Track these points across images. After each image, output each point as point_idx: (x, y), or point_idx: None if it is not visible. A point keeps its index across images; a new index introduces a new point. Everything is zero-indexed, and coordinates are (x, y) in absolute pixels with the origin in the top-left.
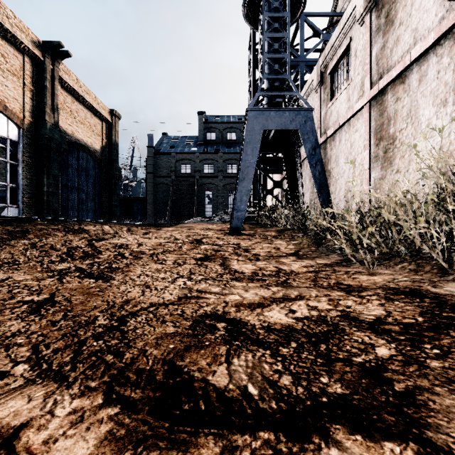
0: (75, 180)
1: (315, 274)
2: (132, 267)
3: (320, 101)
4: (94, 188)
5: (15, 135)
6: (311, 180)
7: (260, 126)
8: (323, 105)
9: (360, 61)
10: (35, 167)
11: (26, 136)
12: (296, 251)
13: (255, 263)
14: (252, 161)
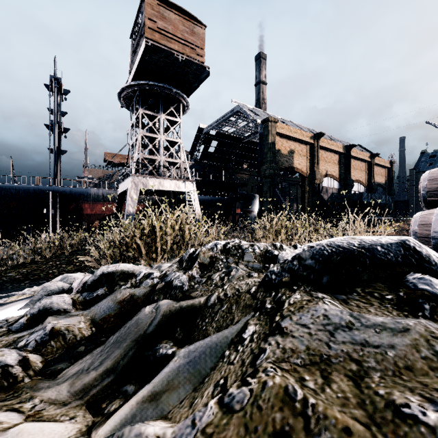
0: None
1: None
2: None
3: None
4: None
5: (363, 190)
6: None
7: None
8: None
9: None
10: None
11: (366, 189)
12: None
13: None
14: None
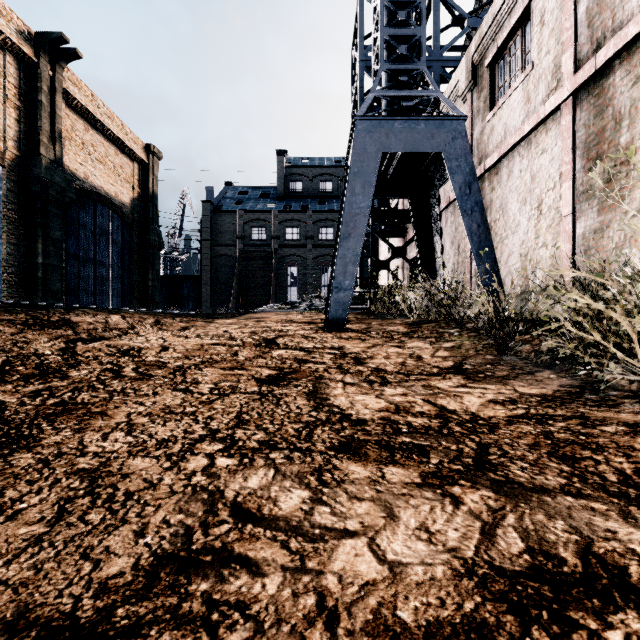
0: (89, 249)
1: (540, 427)
2: (116, 402)
3: (471, 113)
4: (120, 260)
5: None
6: (455, 243)
7: (376, 147)
8: (477, 119)
9: (551, 29)
10: (24, 226)
11: (9, 178)
12: (456, 363)
13: (382, 391)
14: (363, 205)
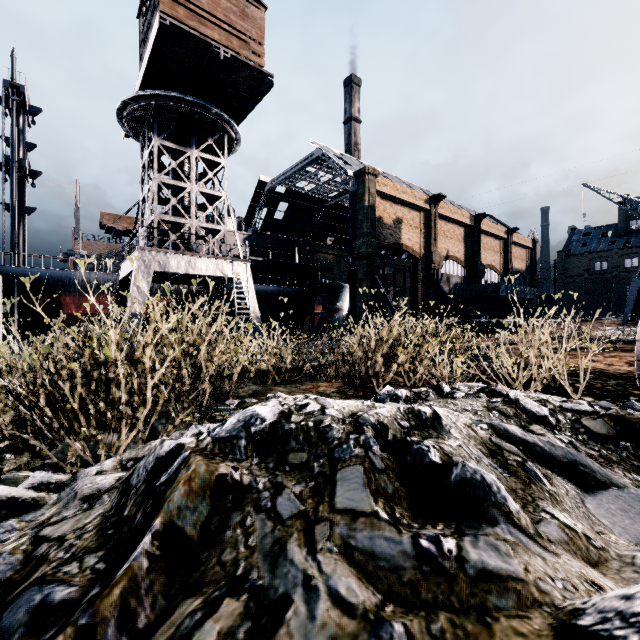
0: None
1: None
2: None
3: None
4: None
5: (497, 279)
6: None
7: (638, 284)
8: None
9: None
10: None
11: (501, 279)
12: None
13: None
14: (633, 298)
